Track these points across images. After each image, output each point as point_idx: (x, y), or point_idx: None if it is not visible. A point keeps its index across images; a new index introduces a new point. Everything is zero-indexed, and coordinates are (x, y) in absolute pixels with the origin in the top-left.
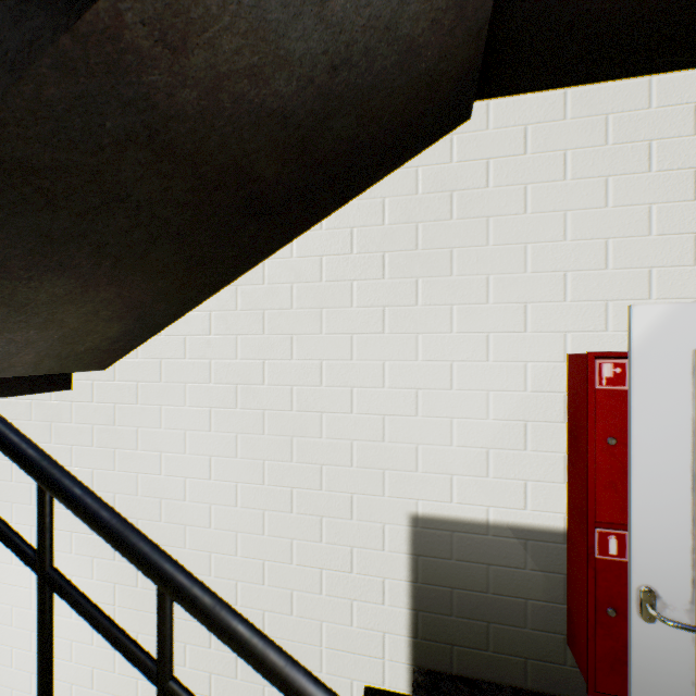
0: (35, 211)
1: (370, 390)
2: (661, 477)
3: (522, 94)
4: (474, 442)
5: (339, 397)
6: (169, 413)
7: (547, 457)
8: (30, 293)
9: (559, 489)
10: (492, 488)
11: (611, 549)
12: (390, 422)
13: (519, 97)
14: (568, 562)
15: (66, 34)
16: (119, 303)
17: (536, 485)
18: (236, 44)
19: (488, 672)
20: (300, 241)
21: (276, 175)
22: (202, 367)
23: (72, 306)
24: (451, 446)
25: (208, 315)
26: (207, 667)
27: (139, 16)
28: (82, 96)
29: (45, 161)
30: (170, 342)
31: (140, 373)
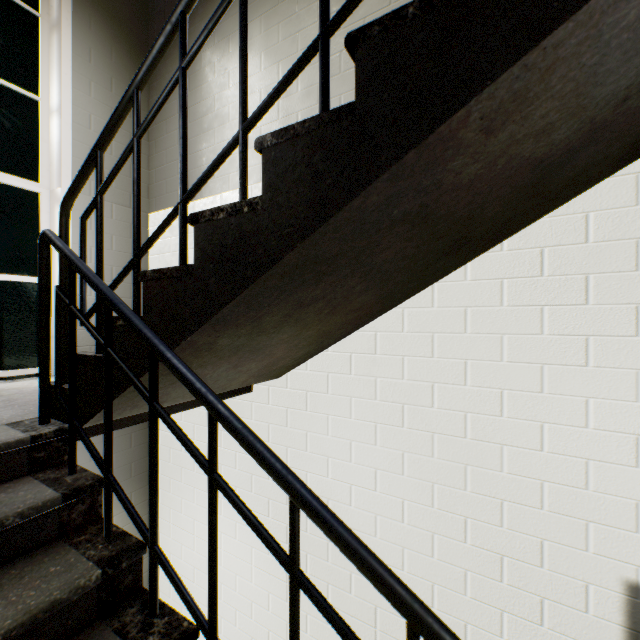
0: (304, 288)
1: (566, 429)
2: None
3: None
4: None
5: (525, 431)
6: (335, 423)
7: None
8: (267, 341)
9: None
10: None
11: None
12: (596, 468)
13: None
14: None
15: (413, 149)
16: (314, 336)
17: None
18: (548, 108)
19: None
20: (475, 264)
21: (493, 214)
22: (367, 383)
23: (286, 343)
24: None
25: (373, 335)
26: None
27: (482, 112)
28: (390, 195)
29: (333, 252)
30: (336, 357)
31: (309, 383)
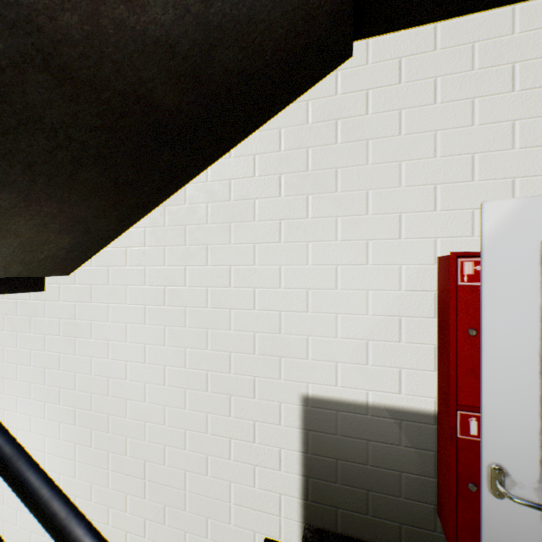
0: None
1: (269, 290)
2: (511, 362)
3: (397, 31)
4: (356, 334)
5: (244, 296)
6: (114, 310)
7: (419, 348)
8: None
9: (430, 377)
10: (371, 374)
11: (472, 430)
12: (286, 317)
13: (394, 34)
14: (437, 441)
15: None
16: (63, 218)
17: (410, 372)
18: None
19: (368, 533)
20: (214, 168)
21: (177, 104)
22: (139, 272)
23: (21, 218)
24: (336, 338)
25: (143, 231)
26: (142, 513)
27: None
28: None
29: None
30: (115, 252)
31: (94, 278)
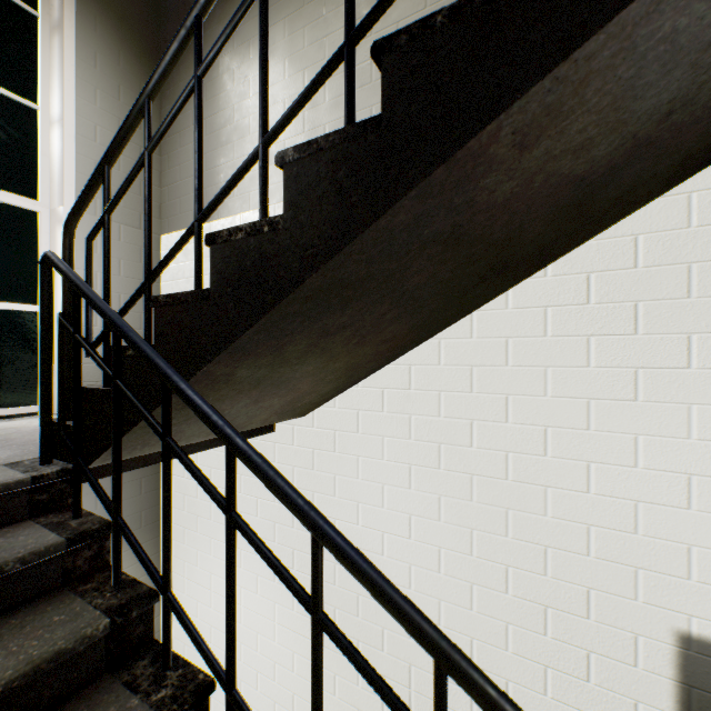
0: (329, 315)
1: (614, 468)
2: None
3: None
4: None
5: (570, 471)
6: (365, 465)
7: None
8: (291, 373)
9: None
10: None
11: None
12: (646, 511)
13: None
14: None
15: (442, 164)
16: (342, 369)
17: None
18: (585, 122)
19: None
20: (517, 291)
21: (534, 236)
22: (401, 421)
23: (311, 376)
24: None
25: (407, 369)
26: None
27: (513, 127)
28: (420, 214)
29: (359, 275)
30: (367, 393)
31: (337, 422)
